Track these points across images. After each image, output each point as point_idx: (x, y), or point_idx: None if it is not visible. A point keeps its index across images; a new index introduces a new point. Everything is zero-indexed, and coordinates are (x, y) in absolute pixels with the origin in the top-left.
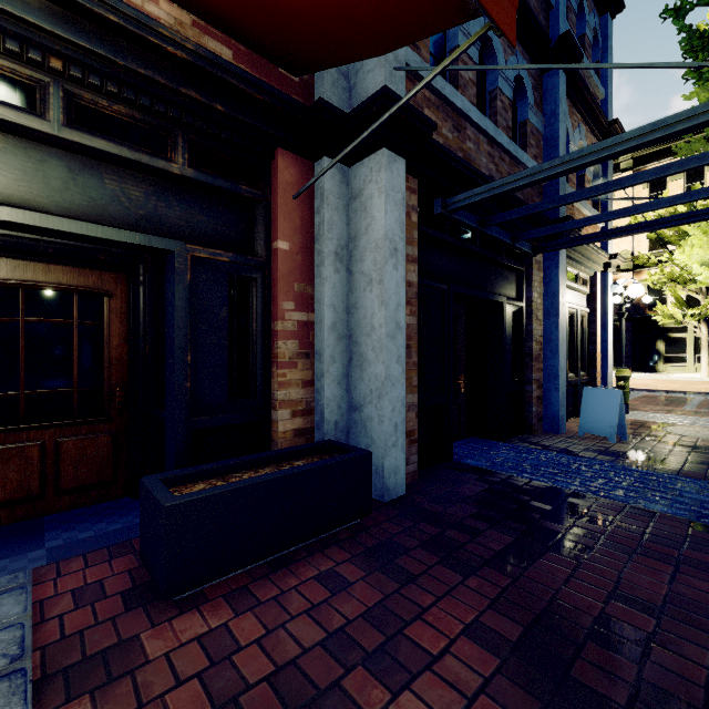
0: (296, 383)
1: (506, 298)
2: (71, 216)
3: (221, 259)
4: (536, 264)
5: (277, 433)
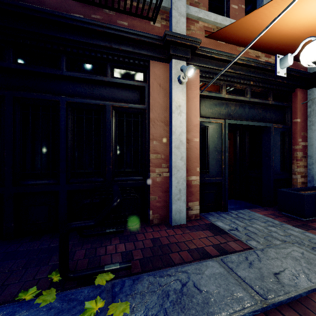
0: (302, 166)
1: None
2: (249, 120)
3: (279, 127)
4: None
5: (296, 182)
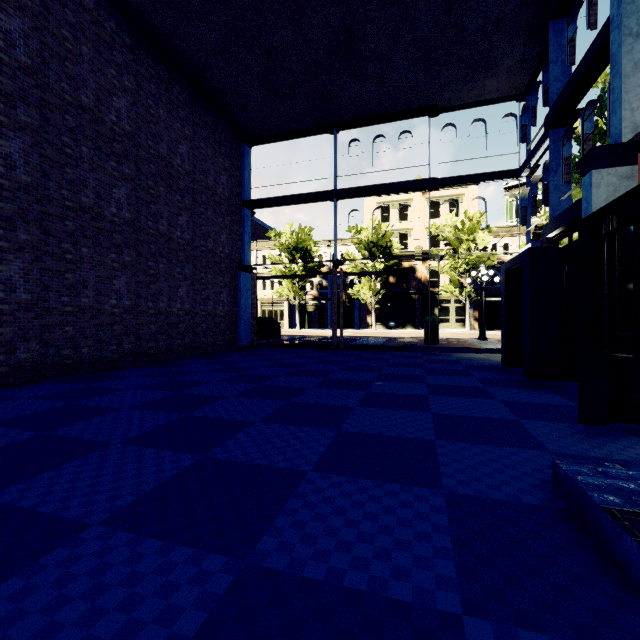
0: None
1: None
2: None
3: None
4: None
5: None
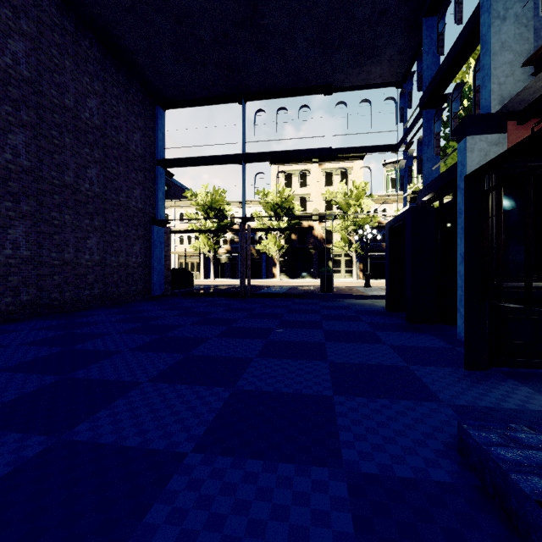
0: None
1: None
2: None
3: None
4: None
5: None
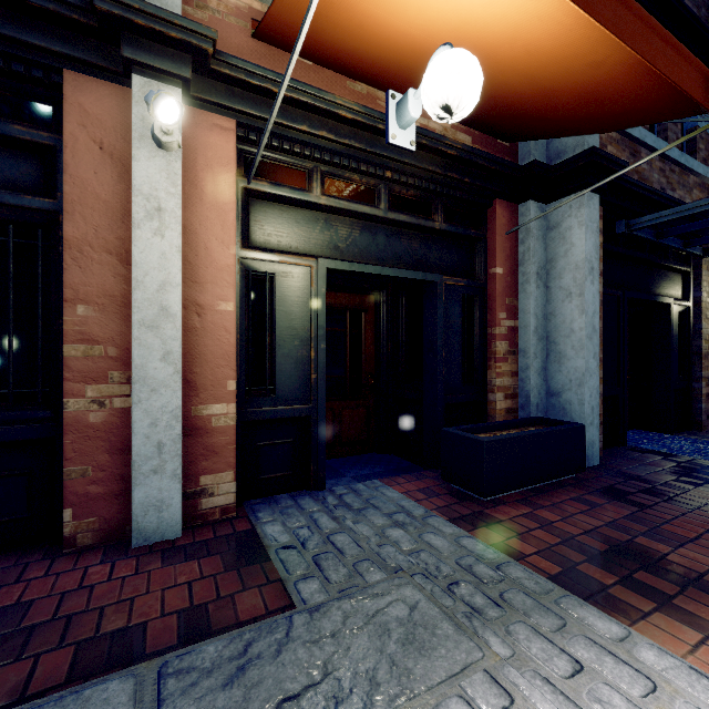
0: (507, 374)
1: (674, 299)
2: (387, 265)
3: (460, 284)
4: (705, 264)
5: (495, 410)
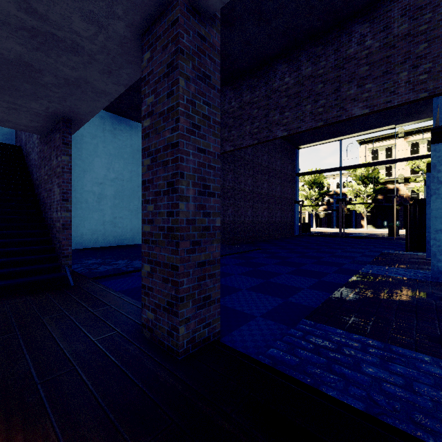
0: None
1: None
2: None
3: None
4: None
5: None
